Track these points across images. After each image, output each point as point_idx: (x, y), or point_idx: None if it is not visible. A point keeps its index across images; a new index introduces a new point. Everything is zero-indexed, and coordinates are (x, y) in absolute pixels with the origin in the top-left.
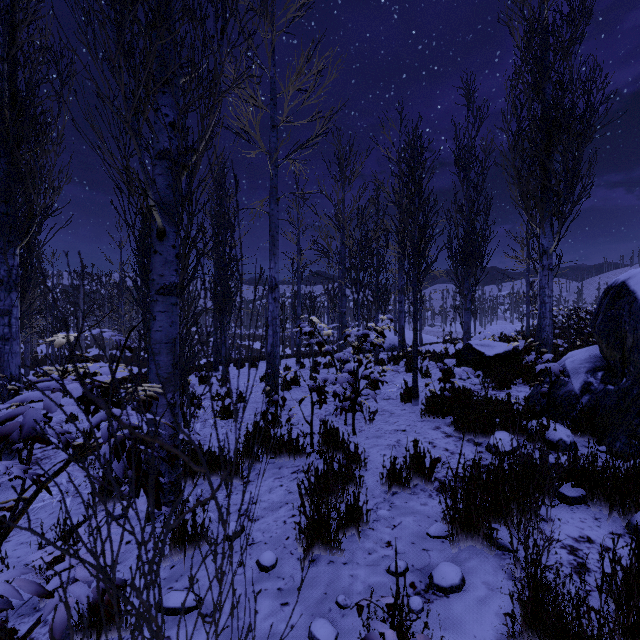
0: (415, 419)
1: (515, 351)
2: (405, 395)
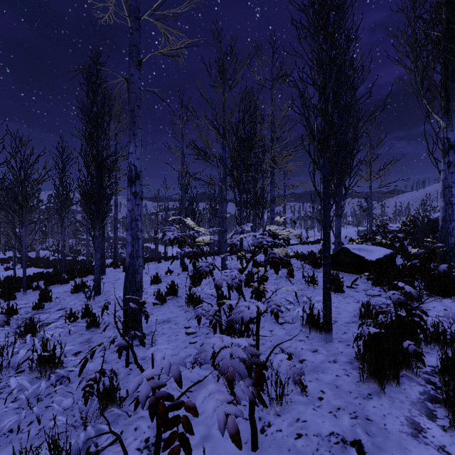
0: (353, 388)
1: (392, 255)
2: (310, 323)
